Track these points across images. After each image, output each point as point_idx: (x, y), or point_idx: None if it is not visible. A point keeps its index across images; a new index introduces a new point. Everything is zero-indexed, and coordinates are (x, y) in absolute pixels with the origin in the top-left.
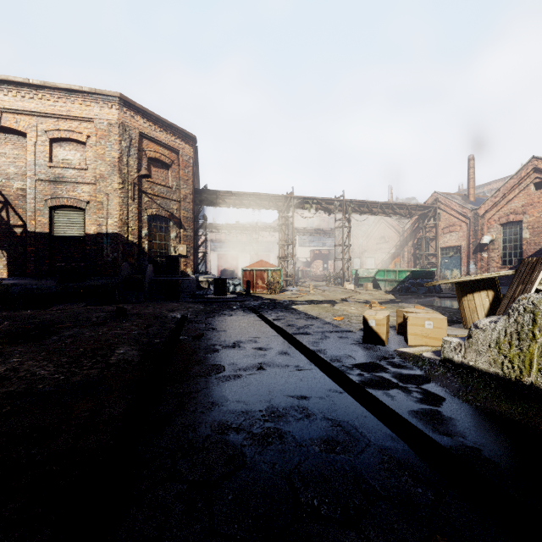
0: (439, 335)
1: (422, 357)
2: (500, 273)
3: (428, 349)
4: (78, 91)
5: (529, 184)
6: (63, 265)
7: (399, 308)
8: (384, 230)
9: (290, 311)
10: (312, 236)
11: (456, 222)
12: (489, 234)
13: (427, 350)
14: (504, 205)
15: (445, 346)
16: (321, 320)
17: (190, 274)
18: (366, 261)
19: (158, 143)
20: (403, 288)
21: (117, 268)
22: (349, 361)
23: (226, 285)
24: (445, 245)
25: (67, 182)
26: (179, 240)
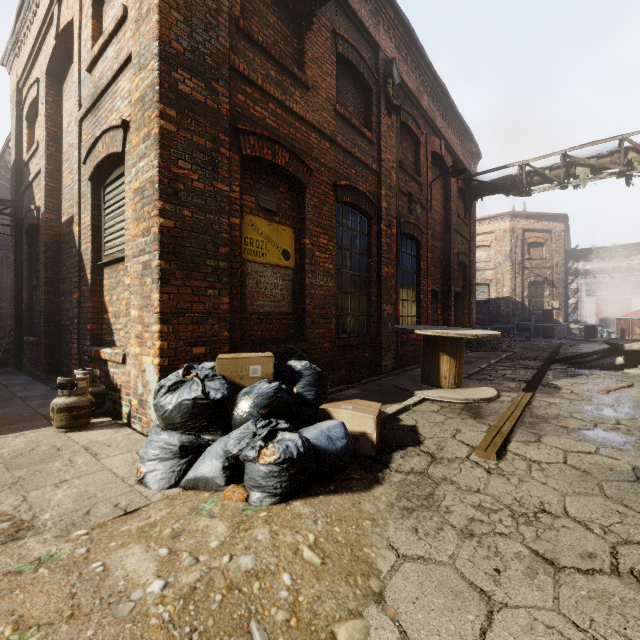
0: None
1: None
2: None
3: None
4: (486, 218)
5: None
6: (482, 317)
7: None
8: None
9: None
10: None
11: None
12: None
13: None
14: None
15: None
16: None
17: (561, 322)
18: None
19: (535, 231)
20: None
21: (508, 318)
22: None
23: (596, 331)
24: None
25: (479, 270)
26: (552, 297)
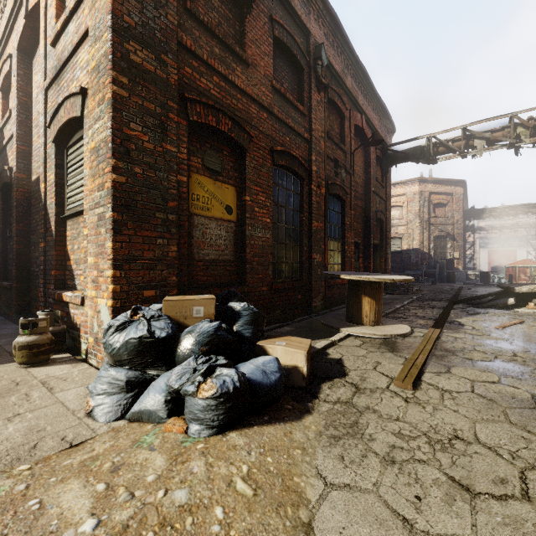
0: None
1: None
2: None
3: None
4: (399, 182)
5: None
6: (396, 265)
7: None
8: None
9: None
10: None
11: None
12: None
13: None
14: None
15: None
16: None
17: (461, 270)
18: None
19: (439, 194)
20: None
21: (417, 266)
22: None
23: (489, 277)
24: None
25: (393, 226)
26: (453, 249)
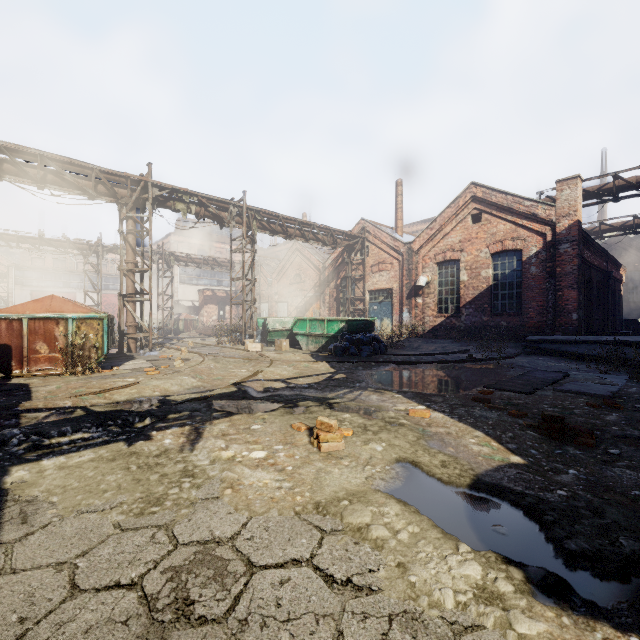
0: None
1: None
2: None
3: None
4: None
5: (467, 215)
6: None
7: (389, 431)
8: (300, 266)
9: None
10: (203, 270)
11: (387, 258)
12: (424, 274)
13: None
14: (440, 239)
15: None
16: None
17: None
18: (276, 307)
19: None
20: (339, 348)
21: None
22: None
23: None
24: (375, 287)
25: None
26: None
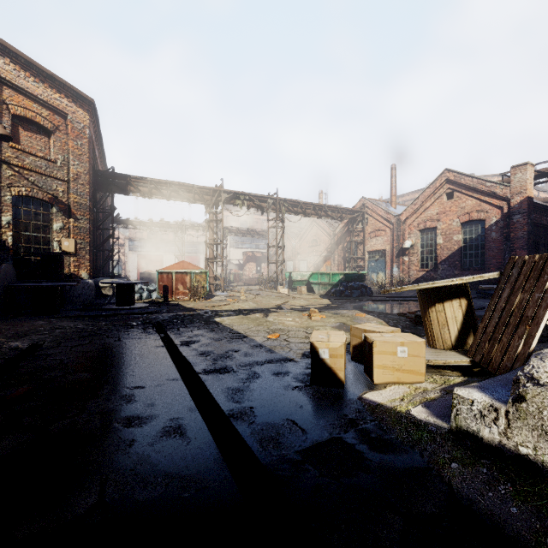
0: (416, 367)
1: (411, 419)
2: (484, 276)
3: (407, 391)
4: None
5: (443, 194)
6: None
7: (341, 317)
8: (316, 233)
9: (210, 326)
10: (245, 237)
11: (382, 227)
12: (409, 239)
13: (408, 396)
14: (422, 212)
15: (461, 408)
16: (250, 341)
17: (86, 278)
18: (299, 264)
19: (32, 98)
20: (337, 291)
21: None
22: (294, 439)
23: (133, 292)
24: (372, 249)
25: None
26: (68, 233)
